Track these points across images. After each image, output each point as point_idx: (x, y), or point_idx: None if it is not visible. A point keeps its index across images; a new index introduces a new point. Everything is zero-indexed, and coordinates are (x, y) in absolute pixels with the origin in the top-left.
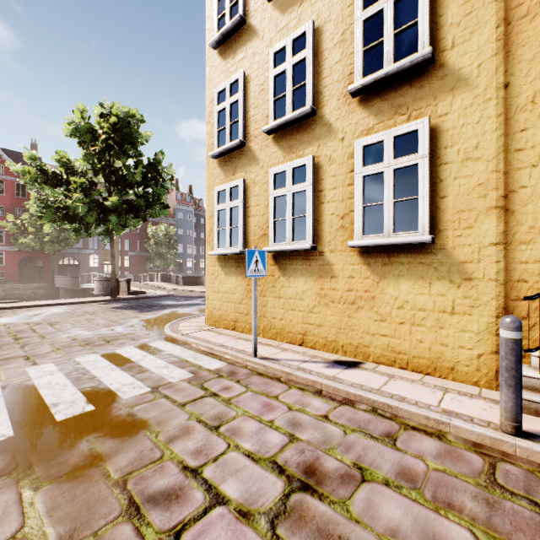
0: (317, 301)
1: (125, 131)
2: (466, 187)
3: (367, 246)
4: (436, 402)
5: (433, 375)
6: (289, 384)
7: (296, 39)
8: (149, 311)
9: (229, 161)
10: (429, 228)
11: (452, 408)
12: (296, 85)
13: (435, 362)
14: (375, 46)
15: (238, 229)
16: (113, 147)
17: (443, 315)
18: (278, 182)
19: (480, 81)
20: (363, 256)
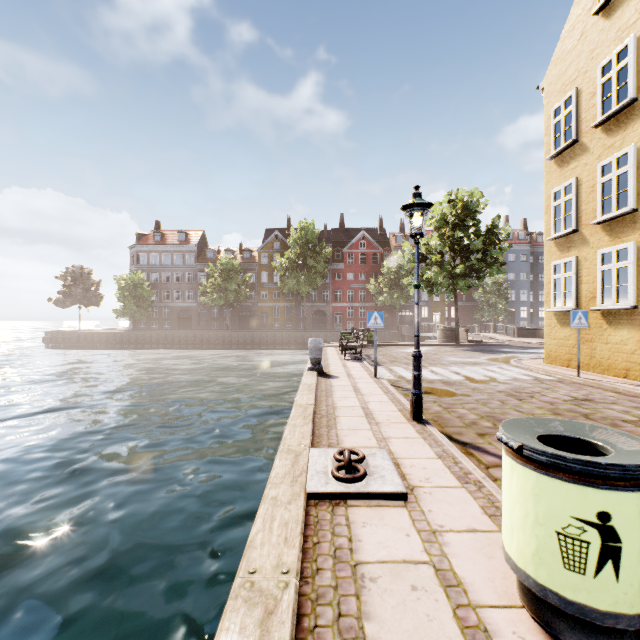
0: (637, 346)
1: (466, 208)
2: None
3: None
4: None
5: None
6: (598, 388)
7: (619, 157)
8: (492, 354)
9: (563, 242)
10: None
11: None
12: (620, 189)
13: None
14: None
15: (571, 292)
16: (457, 224)
17: None
18: (605, 259)
19: None
20: None
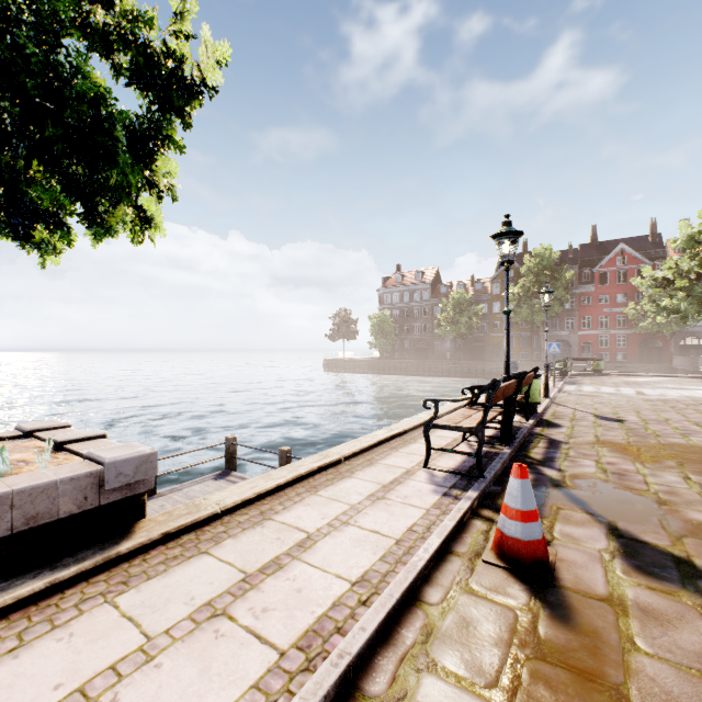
0: None
1: None
2: None
3: None
4: None
5: None
6: None
7: None
8: None
9: None
10: None
11: None
12: None
13: None
14: None
15: None
16: None
17: None
18: None
19: None
20: None
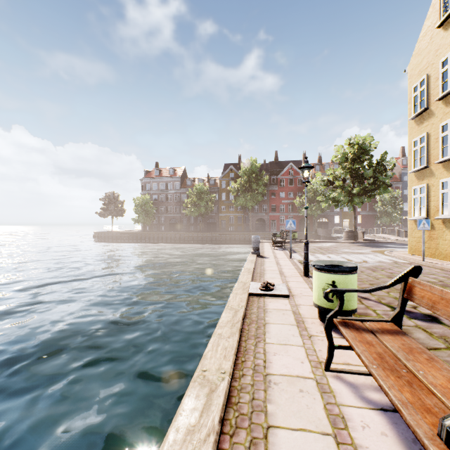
0: None
1: (362, 148)
2: None
3: None
4: None
5: None
6: (432, 267)
7: None
8: (377, 248)
9: (419, 174)
10: None
11: None
12: None
13: None
14: None
15: (424, 207)
16: (355, 159)
17: None
18: (444, 186)
19: None
20: None
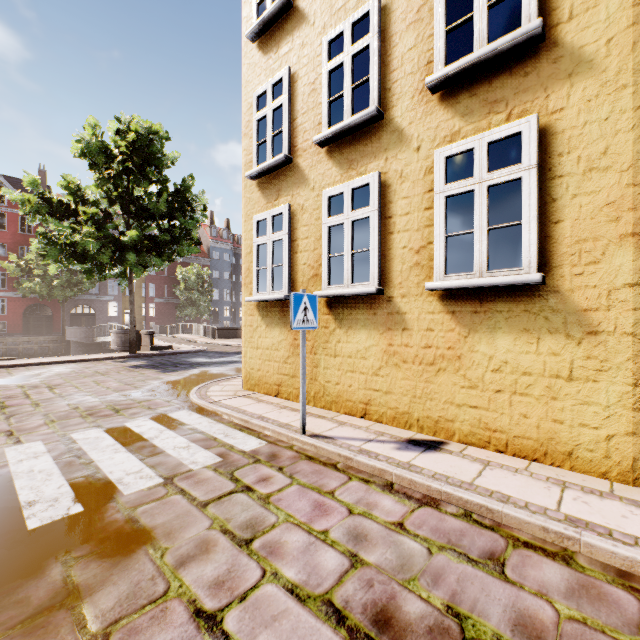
0: (384, 361)
1: (146, 151)
2: (589, 208)
3: (451, 289)
4: (554, 503)
5: (542, 461)
6: (349, 473)
7: (357, 22)
8: (174, 371)
9: (271, 183)
10: (538, 264)
11: (578, 514)
12: (357, 82)
13: (546, 444)
14: (462, 24)
15: (282, 268)
16: (132, 170)
17: (557, 381)
18: (334, 208)
19: (610, 62)
20: (445, 301)
